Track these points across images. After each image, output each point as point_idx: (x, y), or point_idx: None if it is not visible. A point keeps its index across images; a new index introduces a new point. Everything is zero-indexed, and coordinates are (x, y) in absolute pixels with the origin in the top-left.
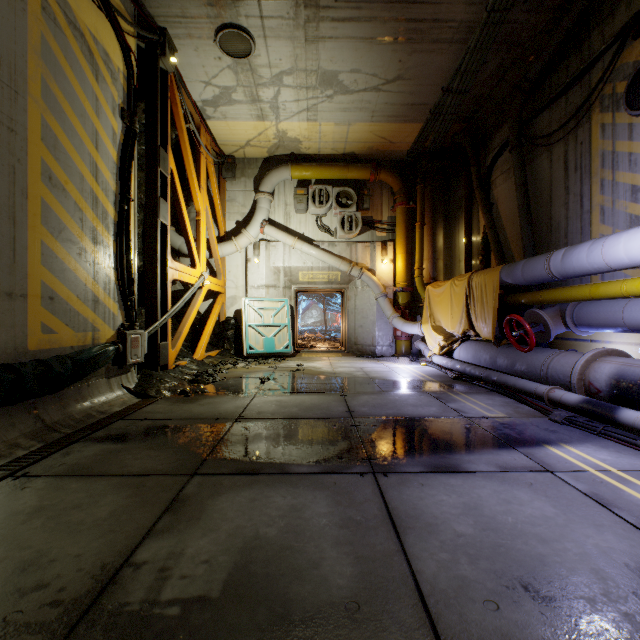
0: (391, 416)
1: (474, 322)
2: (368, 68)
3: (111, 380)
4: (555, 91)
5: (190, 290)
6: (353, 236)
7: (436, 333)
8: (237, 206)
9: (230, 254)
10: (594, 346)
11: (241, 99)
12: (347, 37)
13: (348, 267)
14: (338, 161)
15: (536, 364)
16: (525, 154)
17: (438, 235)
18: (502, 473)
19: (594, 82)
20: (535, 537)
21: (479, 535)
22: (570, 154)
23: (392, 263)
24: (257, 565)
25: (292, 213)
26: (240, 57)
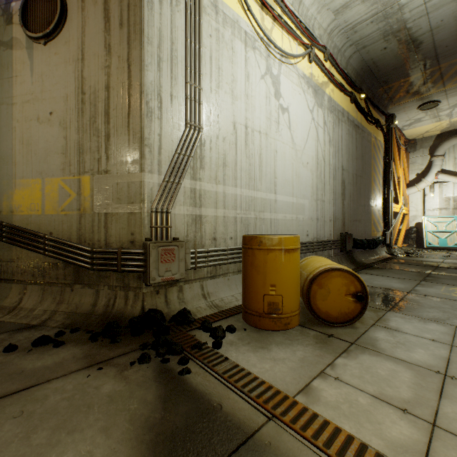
0: None
1: None
2: None
3: (381, 248)
4: None
5: (397, 215)
6: None
7: None
8: (416, 165)
9: (413, 193)
10: None
11: (426, 119)
12: None
13: None
14: None
15: None
16: None
17: None
18: None
19: None
20: None
21: None
22: None
23: None
24: None
25: None
26: (430, 108)
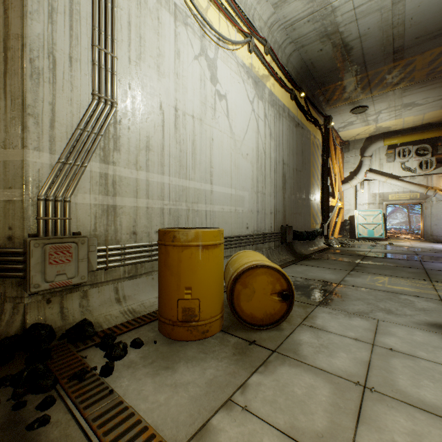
0: (436, 256)
1: None
2: (434, 95)
3: (319, 239)
4: None
5: (334, 209)
6: (428, 171)
7: None
8: (350, 164)
9: (347, 189)
10: None
11: (357, 122)
12: (418, 92)
13: (424, 190)
14: (417, 128)
15: None
16: None
17: None
18: None
19: None
20: None
21: None
22: None
23: None
24: (387, 262)
25: (384, 163)
26: (360, 113)
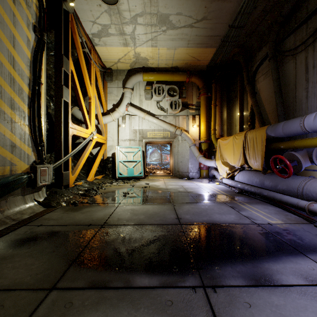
0: (206, 222)
1: (248, 159)
2: (186, 12)
3: (26, 196)
4: (298, 22)
5: (84, 141)
6: (177, 112)
7: (224, 166)
8: (113, 96)
9: (109, 122)
10: None
11: (114, 33)
12: None
13: (174, 129)
14: (168, 71)
15: (294, 186)
16: (278, 62)
17: (224, 111)
18: (312, 287)
19: None
20: None
21: None
22: (309, 58)
23: (198, 127)
24: None
25: (143, 100)
26: (112, 4)
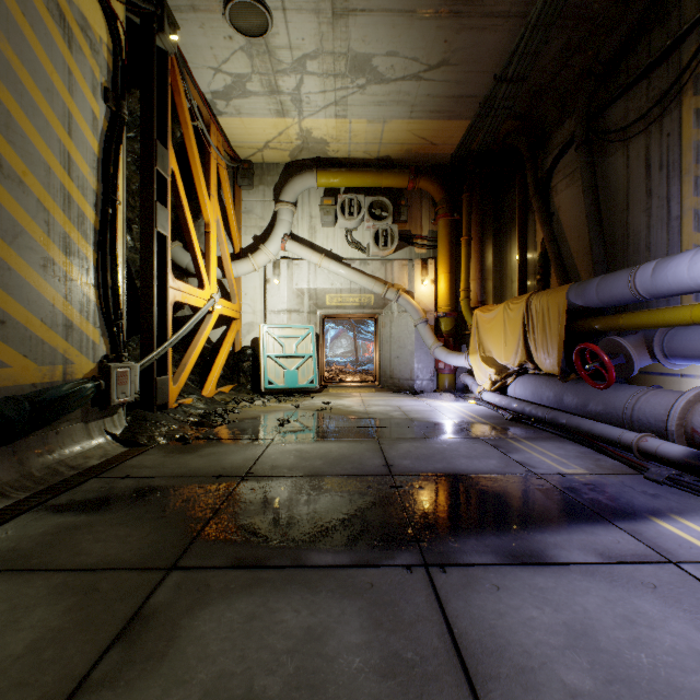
0: (441, 472)
1: (533, 352)
2: (407, 50)
3: (90, 425)
4: (633, 74)
5: (197, 315)
6: (388, 253)
7: (486, 365)
8: (254, 219)
9: (246, 274)
10: (686, 382)
11: (257, 90)
12: (383, 10)
13: (383, 289)
14: (371, 167)
15: (617, 404)
16: (594, 153)
17: (487, 252)
18: (607, 566)
19: (686, 59)
20: (696, 699)
21: (605, 694)
22: (653, 149)
23: (433, 284)
24: None
25: (318, 227)
26: (255, 36)
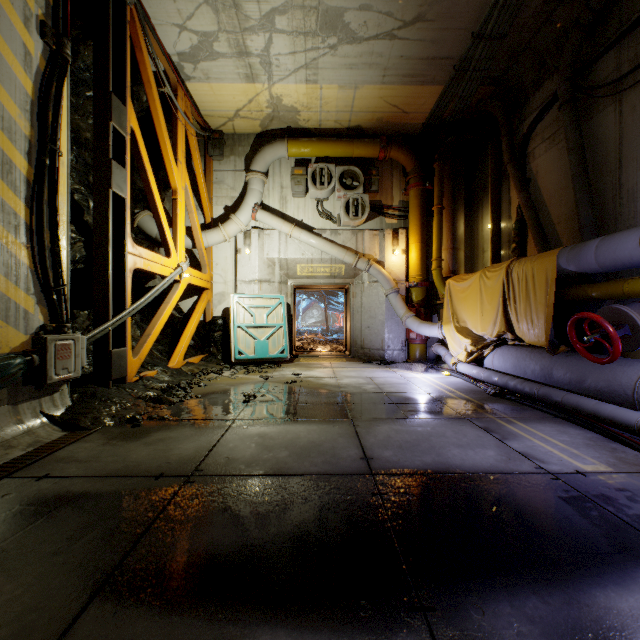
0: (432, 470)
1: (514, 323)
2: (381, 3)
3: (20, 406)
4: (628, 21)
5: (161, 283)
6: (359, 223)
7: (461, 336)
8: (226, 189)
9: (217, 243)
10: None
11: (225, 51)
12: None
13: (354, 258)
14: (342, 137)
15: (624, 382)
16: (579, 111)
17: (459, 221)
18: None
19: None
20: None
21: None
22: None
23: (404, 254)
24: None
25: (289, 197)
26: None
